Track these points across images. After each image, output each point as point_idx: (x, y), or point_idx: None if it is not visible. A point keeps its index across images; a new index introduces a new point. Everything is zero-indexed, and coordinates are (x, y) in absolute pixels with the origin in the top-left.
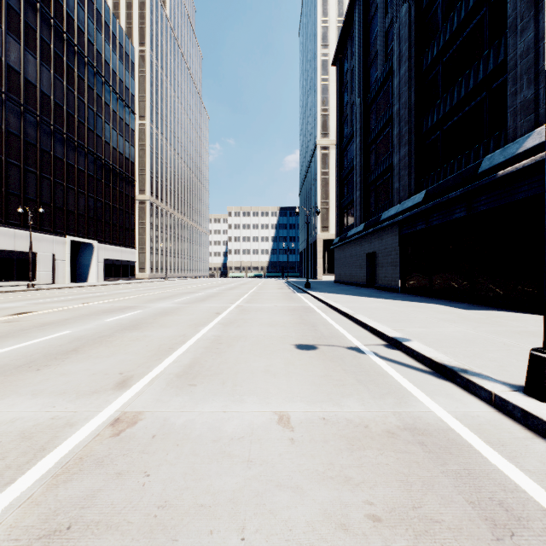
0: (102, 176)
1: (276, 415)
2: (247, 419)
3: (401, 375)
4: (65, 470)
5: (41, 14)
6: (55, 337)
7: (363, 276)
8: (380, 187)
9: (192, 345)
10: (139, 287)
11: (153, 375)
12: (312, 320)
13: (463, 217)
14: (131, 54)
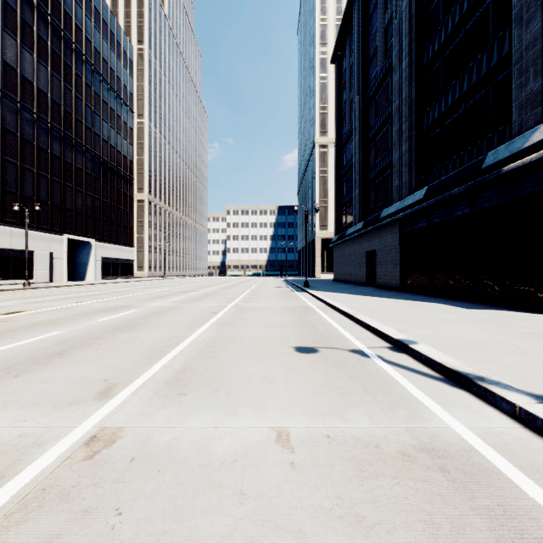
0: (100, 174)
1: (274, 432)
2: (241, 437)
3: (410, 383)
4: (21, 506)
5: (38, 10)
6: (42, 339)
7: (362, 275)
8: (380, 184)
9: (185, 347)
10: (137, 285)
11: (141, 383)
12: (312, 320)
13: (466, 214)
14: (130, 52)
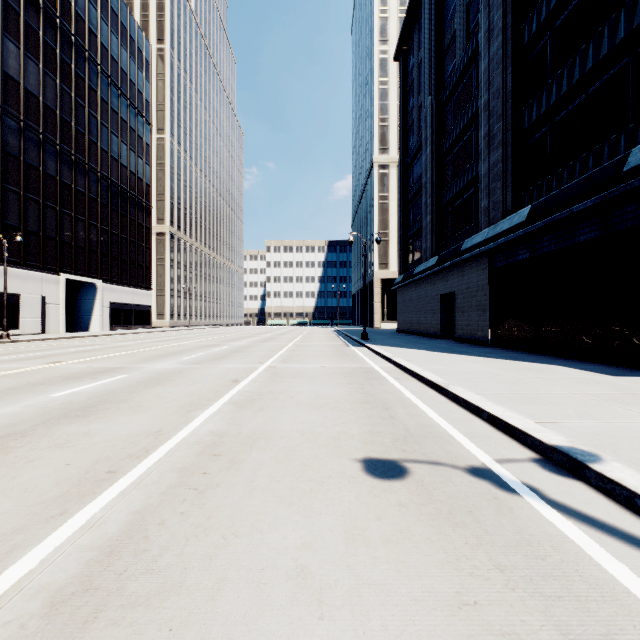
0: (108, 199)
1: None
2: None
3: None
4: None
5: None
6: None
7: (435, 324)
8: (459, 208)
9: (159, 460)
10: (149, 337)
11: None
12: (382, 395)
13: (595, 238)
14: (146, 51)
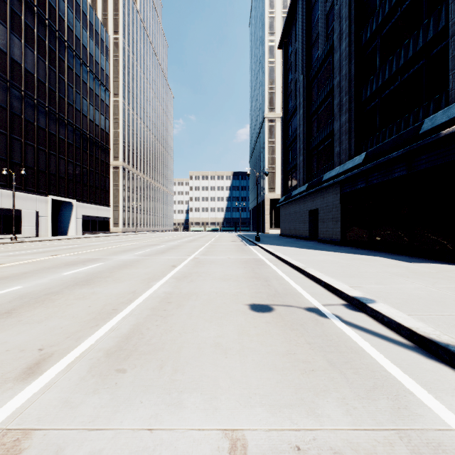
0: (81, 144)
1: (227, 440)
2: (183, 450)
3: (380, 353)
4: None
5: (25, 2)
6: None
7: (305, 230)
8: (322, 152)
9: (138, 305)
10: (110, 239)
11: (78, 353)
12: (264, 273)
13: (404, 175)
14: (106, 40)
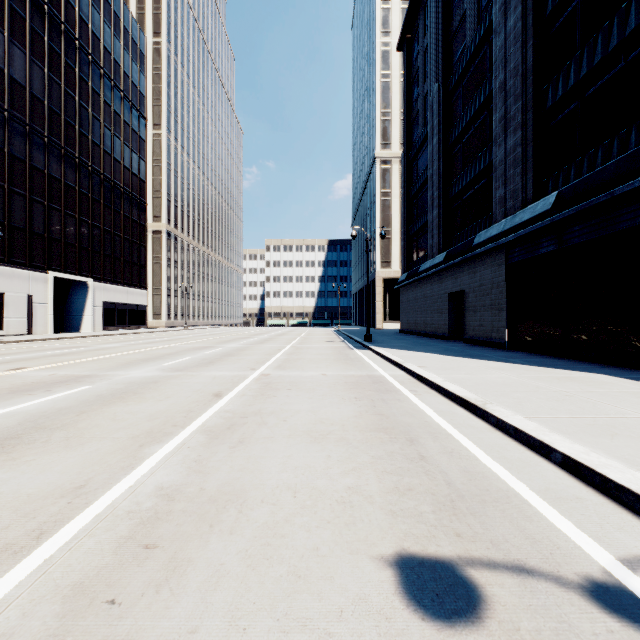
0: (101, 195)
1: None
2: None
3: None
4: None
5: None
6: None
7: (443, 325)
8: (470, 200)
9: (46, 563)
10: (140, 338)
11: None
12: (400, 417)
13: None
14: (141, 43)
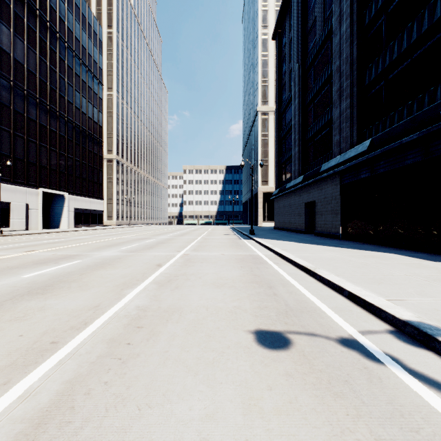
0: (73, 136)
1: None
2: None
3: None
4: None
5: None
6: None
7: (301, 223)
8: (318, 142)
9: (93, 332)
10: (101, 233)
11: None
12: (266, 276)
13: (419, 162)
14: (99, 33)
